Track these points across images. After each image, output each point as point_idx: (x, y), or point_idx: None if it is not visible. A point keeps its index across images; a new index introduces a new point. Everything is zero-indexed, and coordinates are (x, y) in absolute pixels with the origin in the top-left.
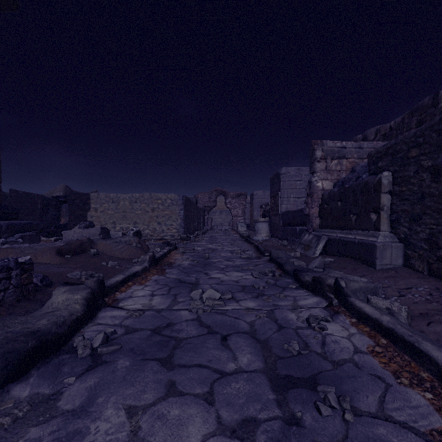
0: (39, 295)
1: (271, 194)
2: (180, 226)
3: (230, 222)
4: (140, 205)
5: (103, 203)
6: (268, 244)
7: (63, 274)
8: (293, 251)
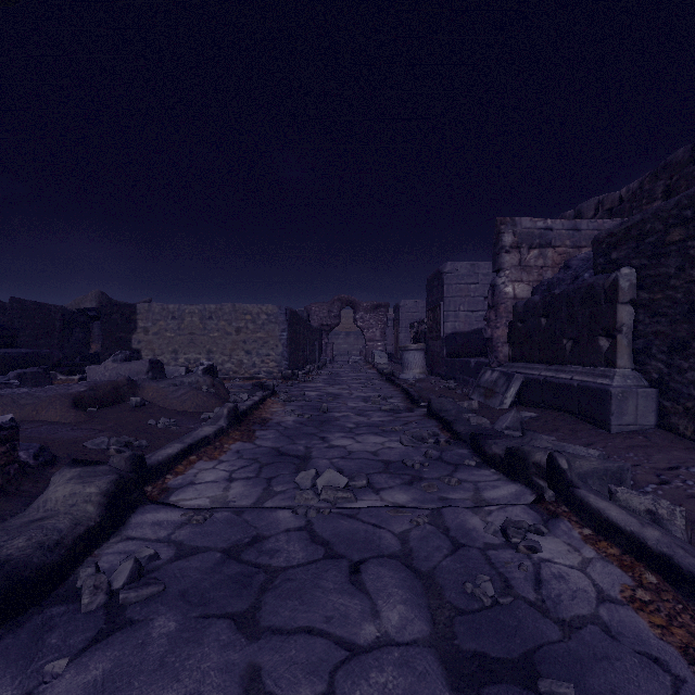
0: (27, 483)
1: (427, 305)
2: (282, 356)
3: (362, 350)
4: (217, 323)
5: (157, 320)
6: (425, 387)
7: (78, 442)
8: (466, 399)
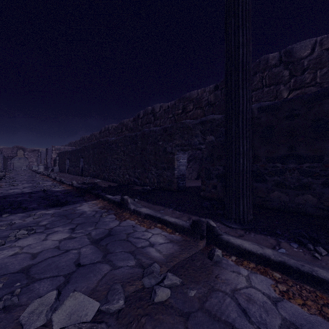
0: None
1: (46, 155)
2: (2, 167)
3: (27, 165)
4: None
5: None
6: None
7: None
8: None
